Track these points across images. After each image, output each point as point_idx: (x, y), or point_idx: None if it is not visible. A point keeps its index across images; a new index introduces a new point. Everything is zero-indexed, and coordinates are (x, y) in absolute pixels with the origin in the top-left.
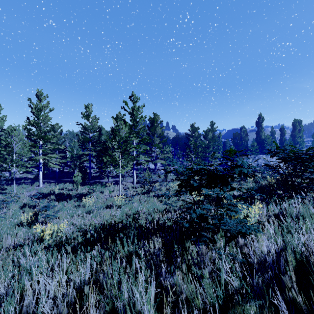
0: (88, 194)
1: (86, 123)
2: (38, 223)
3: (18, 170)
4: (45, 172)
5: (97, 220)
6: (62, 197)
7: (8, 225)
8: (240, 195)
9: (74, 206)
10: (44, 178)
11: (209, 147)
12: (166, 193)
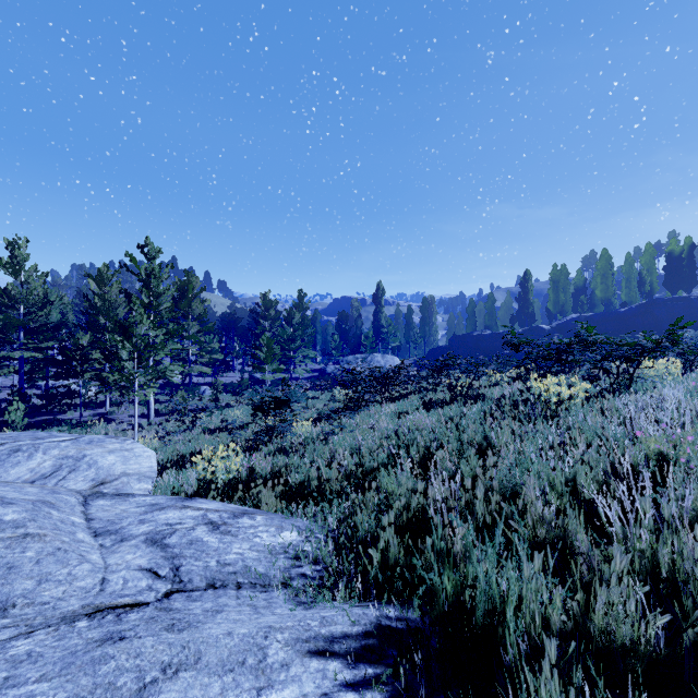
0: None
1: (13, 285)
2: None
3: None
4: None
5: None
6: None
7: None
8: (316, 416)
9: None
10: None
11: (296, 340)
12: (233, 421)
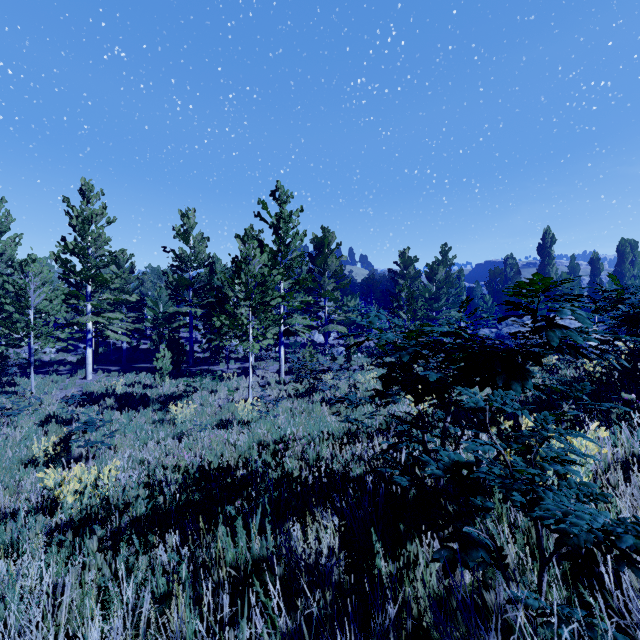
0: (183, 395)
1: (183, 250)
2: (70, 460)
3: (41, 346)
4: (102, 351)
5: (194, 454)
6: (129, 402)
7: (5, 464)
8: (521, 402)
9: (151, 422)
10: (99, 362)
11: (439, 299)
12: (348, 395)
